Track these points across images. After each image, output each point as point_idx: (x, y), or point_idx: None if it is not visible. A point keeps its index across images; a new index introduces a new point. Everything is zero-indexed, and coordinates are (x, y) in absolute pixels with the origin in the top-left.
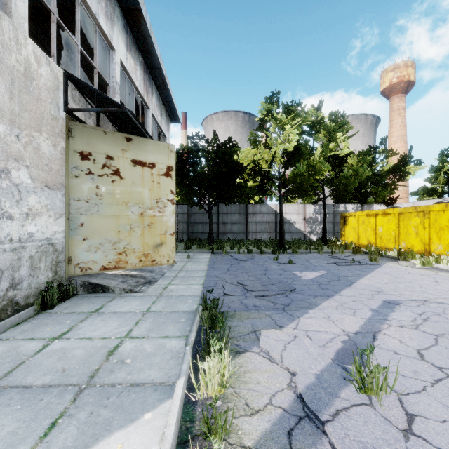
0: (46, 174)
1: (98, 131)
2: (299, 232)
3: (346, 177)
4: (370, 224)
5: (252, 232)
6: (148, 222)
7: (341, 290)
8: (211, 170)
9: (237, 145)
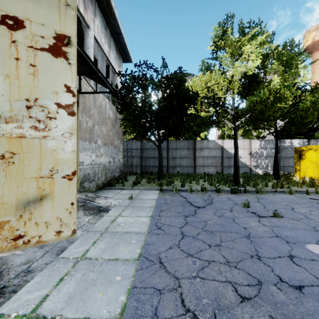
0: None
1: None
2: (244, 166)
3: (303, 109)
4: None
5: (199, 166)
6: (1, 151)
7: None
8: (160, 102)
9: None
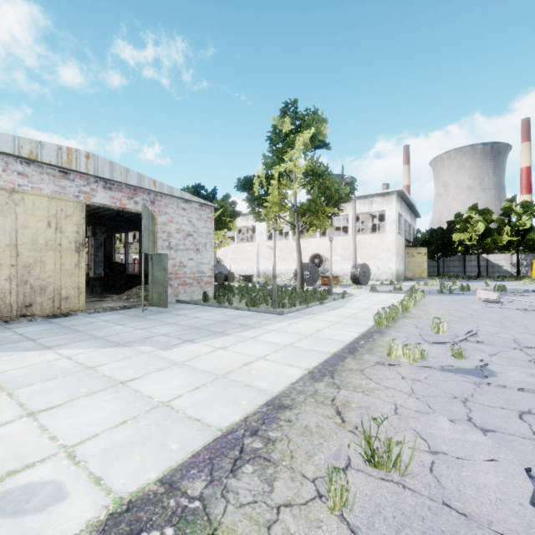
0: (404, 258)
1: (410, 248)
2: (506, 272)
3: (532, 240)
4: None
5: (468, 272)
6: (420, 267)
7: (472, 282)
8: (438, 243)
9: (460, 214)
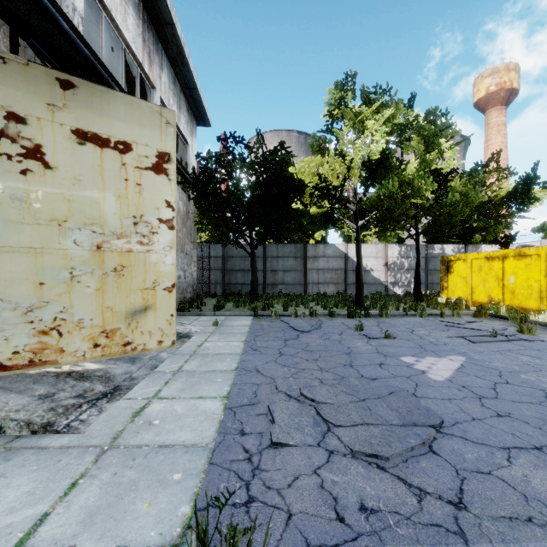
0: None
1: None
2: (378, 283)
3: (451, 204)
4: (492, 271)
5: (312, 283)
6: (114, 264)
7: (546, 420)
8: (254, 191)
9: None
